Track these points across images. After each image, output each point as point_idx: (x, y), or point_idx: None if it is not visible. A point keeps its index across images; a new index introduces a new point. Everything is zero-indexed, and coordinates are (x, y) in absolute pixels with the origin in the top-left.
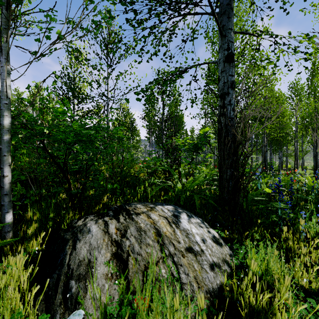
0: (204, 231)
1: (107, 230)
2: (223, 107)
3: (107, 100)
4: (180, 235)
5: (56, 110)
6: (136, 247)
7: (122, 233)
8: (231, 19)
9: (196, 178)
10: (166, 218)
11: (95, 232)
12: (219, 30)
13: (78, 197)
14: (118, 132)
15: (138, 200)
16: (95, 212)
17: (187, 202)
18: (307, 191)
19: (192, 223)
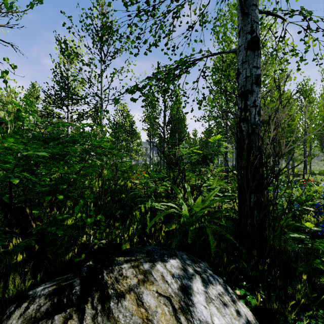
0: (232, 314)
1: None
2: (244, 110)
3: (101, 101)
4: None
5: None
6: None
7: None
8: None
9: (206, 198)
10: (169, 300)
11: None
12: (240, 6)
13: (38, 243)
14: (104, 143)
15: (129, 240)
16: (67, 261)
17: (197, 239)
18: None
19: (211, 301)
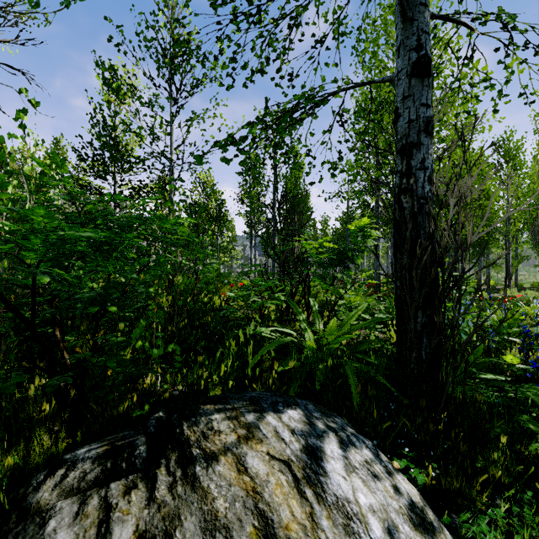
0: (387, 491)
1: None
2: (406, 175)
3: (171, 165)
4: (328, 526)
5: None
6: None
7: None
8: None
9: (344, 321)
10: (287, 466)
11: None
12: (400, 6)
13: (76, 385)
14: (179, 228)
15: (221, 383)
16: (121, 416)
17: (330, 383)
18: None
19: (354, 470)
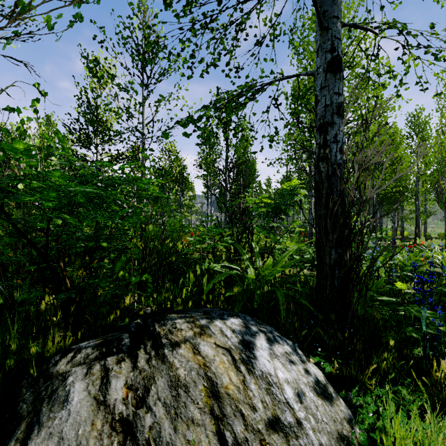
0: (299, 371)
1: (104, 397)
2: (323, 147)
3: (143, 138)
4: (255, 389)
5: (13, 148)
6: (166, 429)
7: (139, 394)
8: (336, 0)
9: (278, 260)
10: (228, 351)
11: (78, 405)
12: (318, 19)
13: (76, 302)
14: (151, 187)
15: (182, 303)
16: (108, 326)
17: (264, 304)
18: (442, 274)
19: (276, 357)
